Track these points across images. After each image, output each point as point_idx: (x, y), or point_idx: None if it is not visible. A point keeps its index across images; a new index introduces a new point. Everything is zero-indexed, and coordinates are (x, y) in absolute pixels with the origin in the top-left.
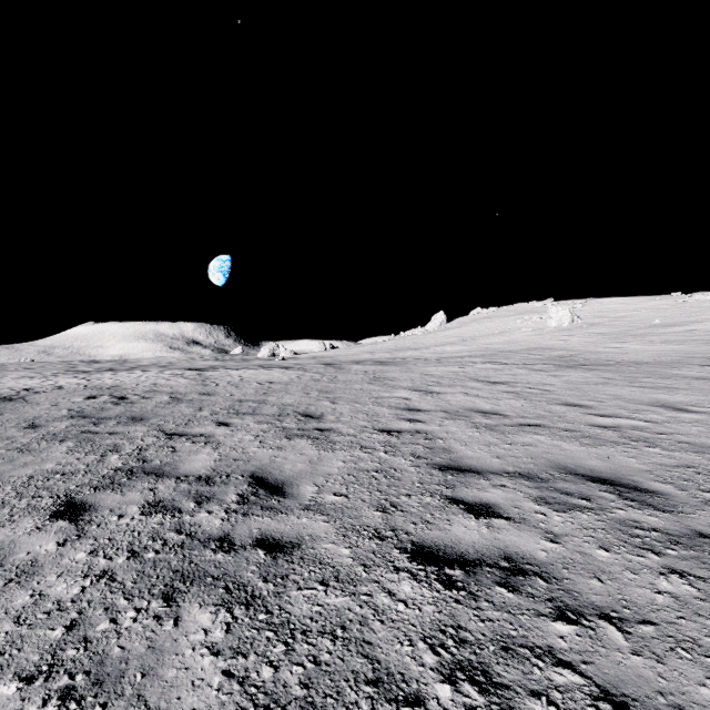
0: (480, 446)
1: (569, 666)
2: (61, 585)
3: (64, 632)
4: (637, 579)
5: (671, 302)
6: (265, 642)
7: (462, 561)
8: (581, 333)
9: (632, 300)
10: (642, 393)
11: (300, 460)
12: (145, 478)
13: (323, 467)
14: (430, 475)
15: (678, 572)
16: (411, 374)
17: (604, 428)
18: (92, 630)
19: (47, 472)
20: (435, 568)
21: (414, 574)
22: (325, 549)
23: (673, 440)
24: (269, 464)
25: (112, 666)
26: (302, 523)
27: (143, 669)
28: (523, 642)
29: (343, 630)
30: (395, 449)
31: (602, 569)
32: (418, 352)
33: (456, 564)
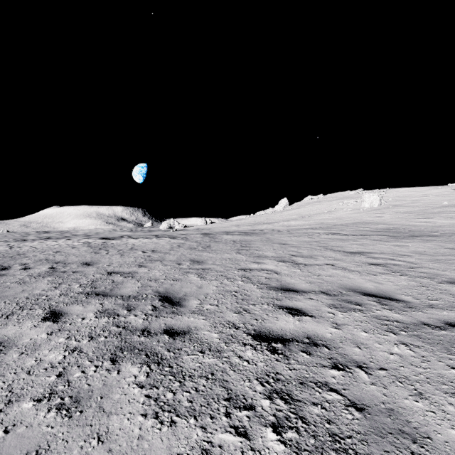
0: (453, 400)
1: None
2: None
3: None
4: None
5: (450, 190)
6: None
7: None
8: (390, 211)
9: (420, 189)
10: None
11: None
12: None
13: None
14: None
15: None
16: (271, 243)
17: None
18: None
19: None
20: None
21: None
22: None
23: None
24: None
25: None
26: None
27: None
28: None
29: None
30: (294, 414)
31: None
32: (271, 225)
33: None
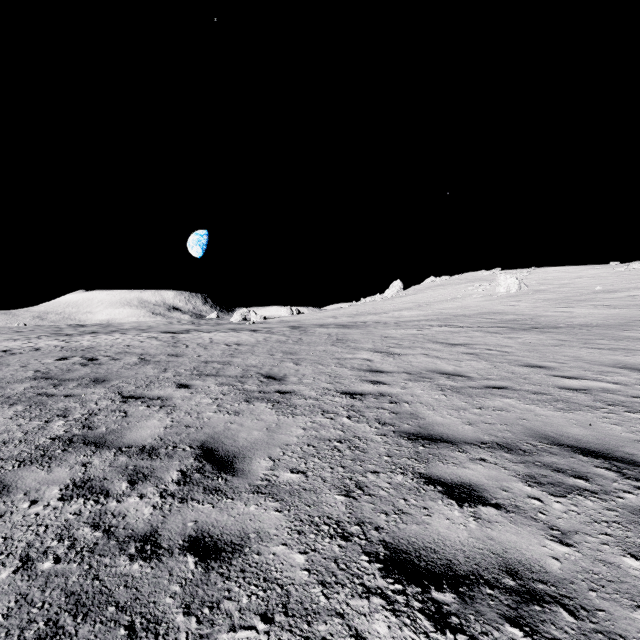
0: (449, 411)
1: None
2: None
3: None
4: None
5: (611, 270)
6: None
7: (451, 577)
8: (529, 299)
9: (574, 268)
10: (601, 354)
11: (256, 427)
12: (83, 449)
13: (281, 436)
14: (399, 446)
15: None
16: (371, 336)
17: (574, 391)
18: None
19: None
20: (417, 589)
21: (390, 599)
22: (274, 555)
23: None
24: (222, 431)
25: None
26: (249, 512)
27: None
28: None
29: None
30: (359, 414)
31: None
32: (378, 316)
33: (445, 581)
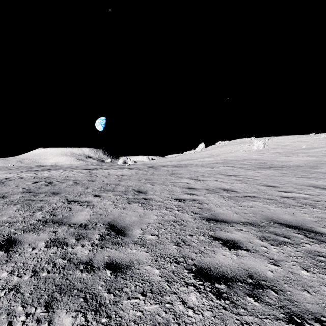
0: (226, 207)
1: None
2: None
3: None
4: None
5: (310, 138)
6: None
7: (224, 278)
8: (268, 152)
9: (292, 137)
10: (302, 180)
11: (134, 215)
12: (52, 225)
13: (146, 219)
14: (202, 223)
15: None
16: (189, 171)
17: (287, 198)
18: None
19: (2, 221)
20: (209, 283)
21: (197, 287)
22: (145, 270)
23: (324, 204)
24: (118, 217)
25: None
26: (133, 252)
27: None
28: None
29: None
30: (183, 209)
31: (308, 284)
32: (192, 161)
33: (221, 280)
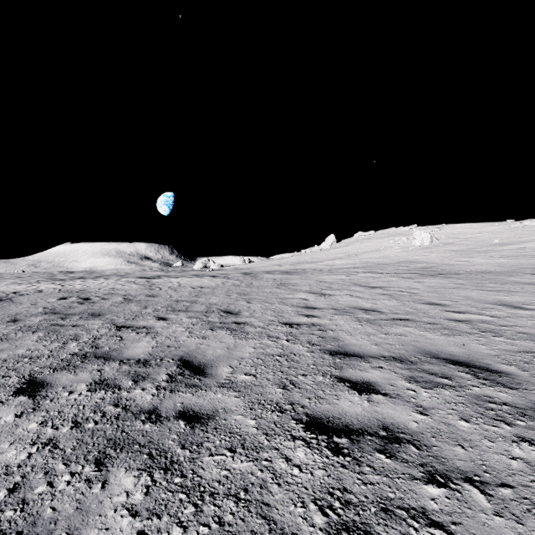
0: (362, 336)
1: (441, 526)
2: (12, 451)
3: (6, 495)
4: (494, 446)
5: (507, 227)
6: (178, 504)
7: (347, 431)
8: (439, 250)
9: (477, 225)
10: (487, 295)
11: (219, 347)
12: (95, 361)
13: (237, 352)
14: (323, 359)
15: (527, 441)
16: (309, 281)
17: (458, 322)
18: (31, 493)
19: (18, 356)
20: (325, 437)
21: (307, 441)
22: (235, 420)
23: (514, 331)
24: (194, 350)
25: (42, 526)
26: (217, 398)
27: (69, 529)
28: (399, 504)
29: (245, 493)
30: (295, 338)
31: (464, 438)
32: (315, 264)
33: (343, 433)
